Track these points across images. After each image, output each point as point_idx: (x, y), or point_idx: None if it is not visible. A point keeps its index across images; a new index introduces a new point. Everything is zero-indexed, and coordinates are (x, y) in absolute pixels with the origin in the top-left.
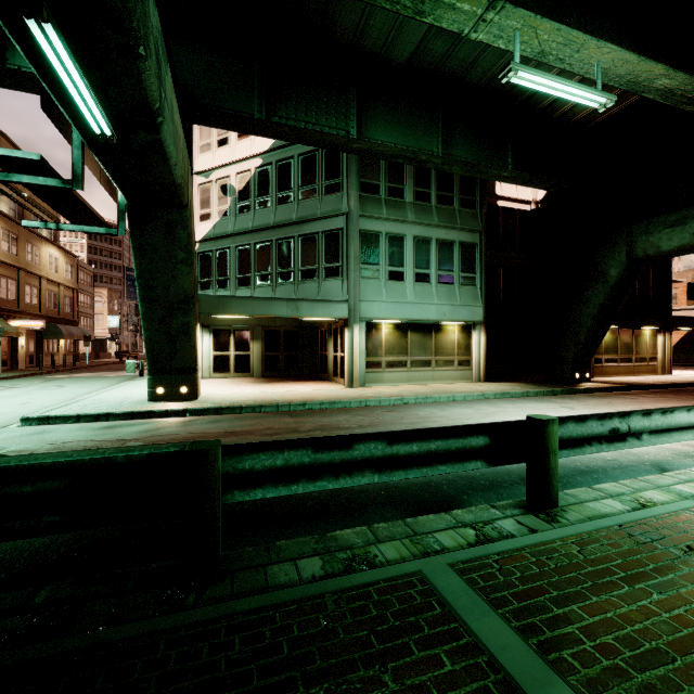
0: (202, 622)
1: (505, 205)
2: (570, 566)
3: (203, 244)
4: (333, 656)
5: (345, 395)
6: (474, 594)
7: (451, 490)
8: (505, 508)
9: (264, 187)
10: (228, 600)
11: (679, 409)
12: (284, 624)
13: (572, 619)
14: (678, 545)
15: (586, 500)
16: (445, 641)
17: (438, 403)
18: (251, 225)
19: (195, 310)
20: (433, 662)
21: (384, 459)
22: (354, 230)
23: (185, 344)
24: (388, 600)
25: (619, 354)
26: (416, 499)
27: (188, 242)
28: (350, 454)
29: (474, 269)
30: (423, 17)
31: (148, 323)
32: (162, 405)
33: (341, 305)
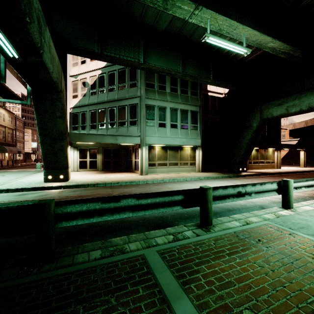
0: (36, 280)
1: (212, 94)
2: (208, 249)
3: (74, 109)
4: (92, 292)
5: (138, 178)
6: (163, 263)
7: (171, 219)
8: (190, 226)
9: (102, 83)
10: (52, 270)
11: (267, 183)
12: (75, 279)
13: (200, 271)
14: (255, 239)
15: (225, 222)
16: (143, 283)
17: (178, 182)
18: (96, 100)
19: (67, 140)
20: (135, 291)
21: (134, 206)
22: (143, 104)
23: (62, 155)
24: (125, 267)
25: (259, 160)
26: (155, 223)
27: (62, 108)
28: (118, 204)
29: (197, 122)
30: (167, 11)
31: (43, 146)
32: (50, 184)
33: (137, 138)
